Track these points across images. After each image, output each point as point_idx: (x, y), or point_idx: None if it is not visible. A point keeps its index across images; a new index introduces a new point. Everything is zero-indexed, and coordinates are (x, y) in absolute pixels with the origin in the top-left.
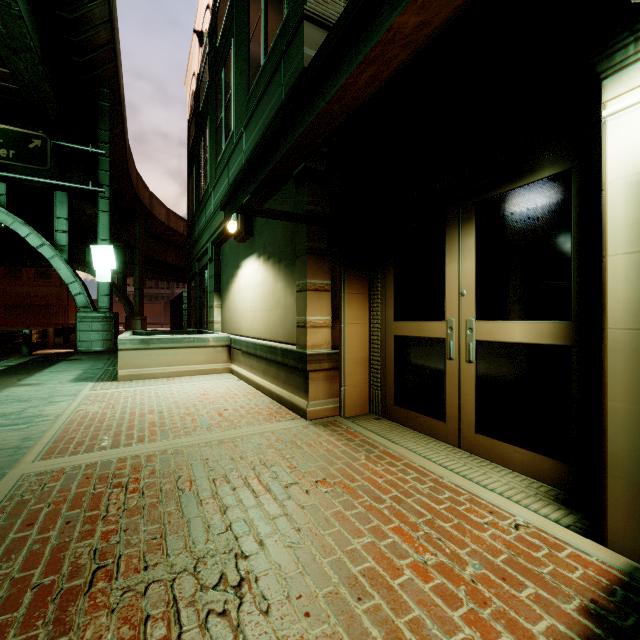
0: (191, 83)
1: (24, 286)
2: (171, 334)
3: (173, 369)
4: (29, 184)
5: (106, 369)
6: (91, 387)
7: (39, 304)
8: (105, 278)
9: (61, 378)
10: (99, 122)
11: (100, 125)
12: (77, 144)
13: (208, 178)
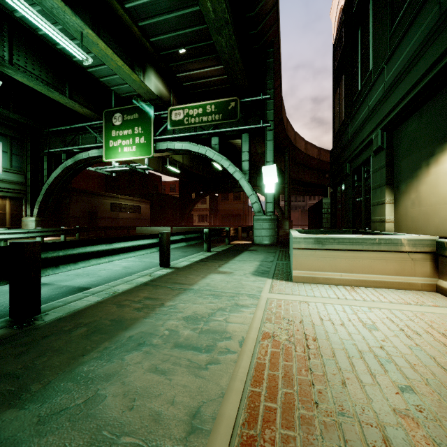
0: (338, 3)
1: (229, 204)
2: (325, 233)
3: (352, 276)
4: (229, 134)
5: (276, 263)
6: (269, 286)
7: (235, 214)
8: (270, 190)
9: (245, 268)
10: (266, 76)
11: (267, 77)
12: (253, 97)
13: (370, 64)
